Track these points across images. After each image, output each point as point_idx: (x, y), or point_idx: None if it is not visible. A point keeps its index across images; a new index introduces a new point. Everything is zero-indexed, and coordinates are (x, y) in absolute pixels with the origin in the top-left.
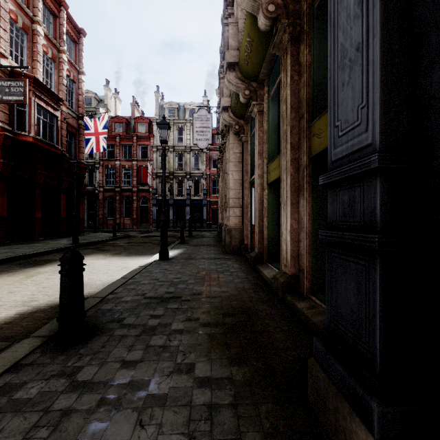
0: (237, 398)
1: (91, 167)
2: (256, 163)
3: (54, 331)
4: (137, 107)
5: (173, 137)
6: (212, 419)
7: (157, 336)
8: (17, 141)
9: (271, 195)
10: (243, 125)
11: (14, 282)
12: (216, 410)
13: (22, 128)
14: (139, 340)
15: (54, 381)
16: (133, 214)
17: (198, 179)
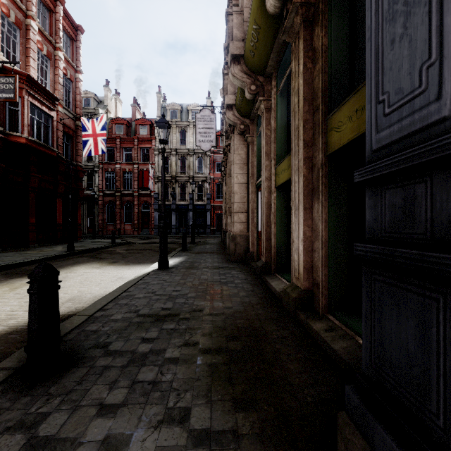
0: None
1: (90, 170)
2: (263, 164)
3: (24, 360)
4: (139, 109)
5: (176, 140)
6: None
7: (147, 367)
8: (9, 142)
9: (280, 199)
10: (248, 124)
11: None
12: None
13: (14, 128)
14: (124, 373)
15: (7, 438)
16: (134, 219)
17: (201, 183)
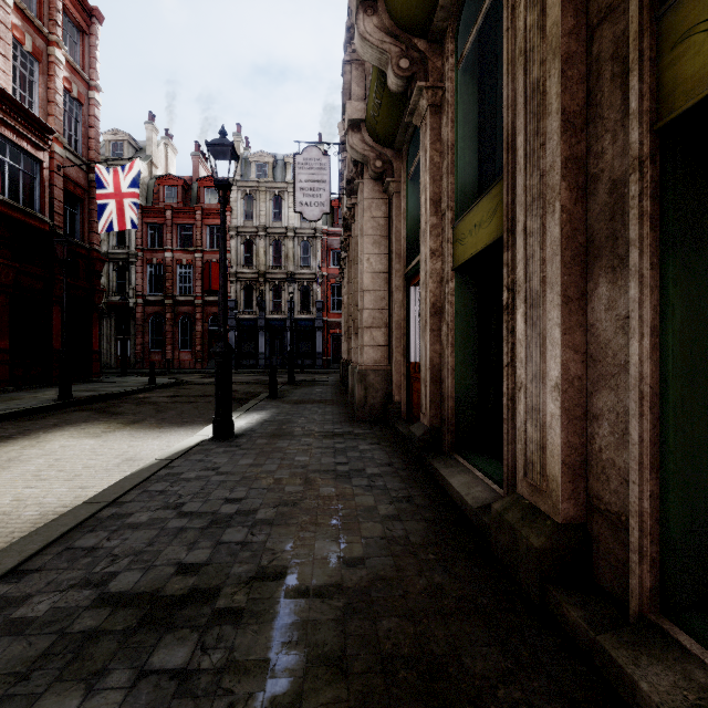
0: None
1: (121, 262)
2: (425, 224)
3: None
4: (204, 161)
5: (265, 213)
6: None
7: None
8: None
9: (464, 294)
10: (390, 160)
11: None
12: None
13: None
14: None
15: None
16: (196, 343)
17: (308, 285)
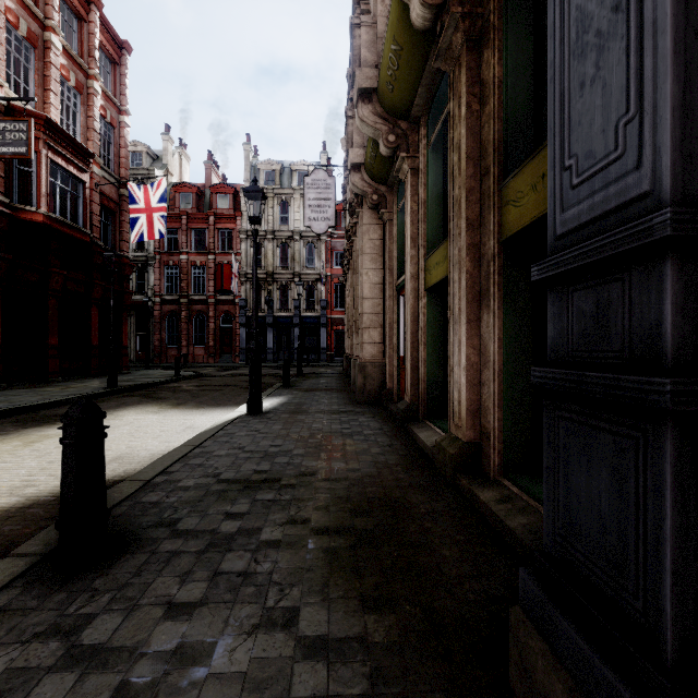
0: (376, 682)
1: (141, 264)
2: (407, 255)
3: (54, 543)
4: (216, 169)
5: (273, 217)
6: None
7: (235, 553)
8: (18, 221)
9: (432, 308)
10: (384, 194)
11: (2, 452)
12: None
13: (26, 199)
14: (201, 562)
15: (38, 647)
16: (209, 339)
17: (312, 284)
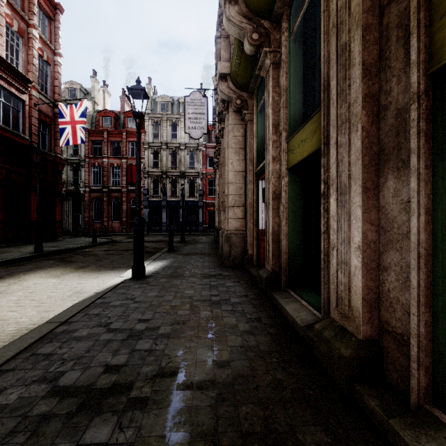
0: None
1: (75, 165)
2: (269, 140)
3: None
4: (128, 101)
5: (166, 134)
6: None
7: None
8: None
9: (294, 186)
10: (246, 99)
11: None
12: None
13: None
14: None
15: None
16: (122, 216)
17: (193, 179)
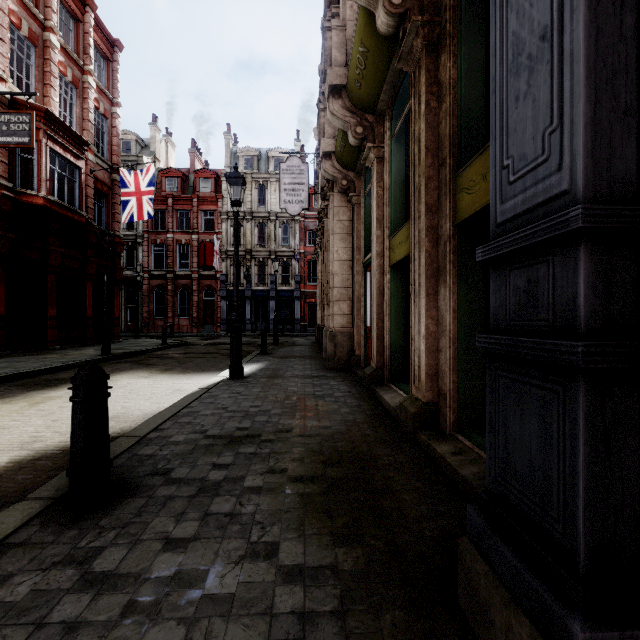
0: (345, 601)
1: (130, 242)
2: (373, 235)
3: (63, 489)
4: (199, 155)
5: (251, 199)
6: (306, 637)
7: (222, 498)
8: (21, 203)
9: (396, 283)
10: (353, 179)
11: (11, 412)
12: (312, 623)
13: (28, 184)
14: (193, 504)
15: (57, 573)
16: (193, 311)
17: (287, 261)
